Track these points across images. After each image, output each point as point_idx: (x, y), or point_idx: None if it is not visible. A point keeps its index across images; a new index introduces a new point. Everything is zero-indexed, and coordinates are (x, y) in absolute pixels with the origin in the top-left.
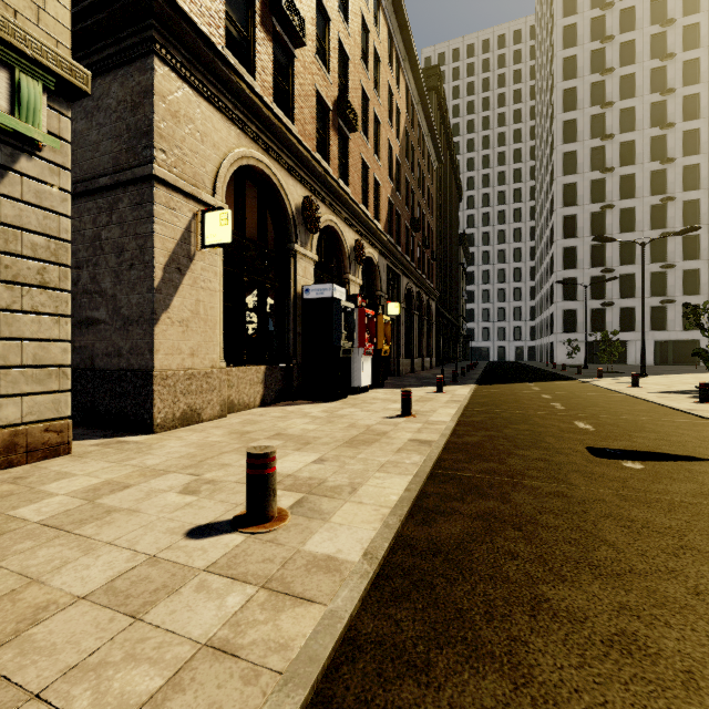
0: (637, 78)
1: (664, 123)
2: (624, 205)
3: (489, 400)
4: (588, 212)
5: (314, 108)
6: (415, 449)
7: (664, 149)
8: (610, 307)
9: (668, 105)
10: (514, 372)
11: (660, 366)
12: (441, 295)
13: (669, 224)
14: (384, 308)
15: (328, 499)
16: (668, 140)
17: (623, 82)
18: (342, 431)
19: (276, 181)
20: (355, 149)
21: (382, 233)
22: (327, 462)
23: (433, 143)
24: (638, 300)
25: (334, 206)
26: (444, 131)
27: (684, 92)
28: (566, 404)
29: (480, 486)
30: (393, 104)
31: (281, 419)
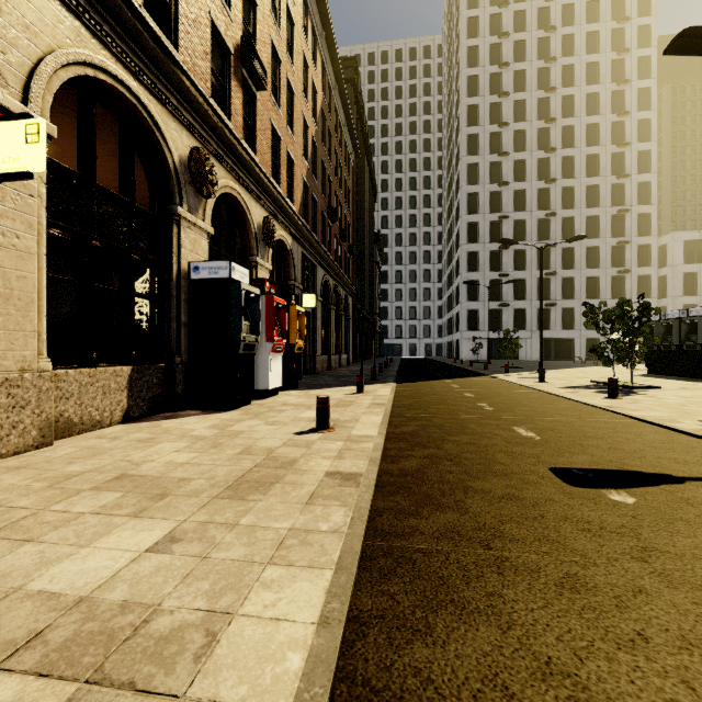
0: (527, 104)
1: (548, 147)
2: (517, 217)
3: (414, 401)
4: (488, 220)
5: (207, 41)
6: (336, 493)
7: (548, 170)
8: (506, 308)
9: (551, 132)
10: (428, 368)
11: (545, 361)
12: (358, 291)
13: (552, 236)
14: (299, 300)
15: (133, 699)
16: (551, 163)
17: (516, 106)
18: (229, 463)
19: (148, 116)
20: (263, 111)
21: (296, 215)
22: (179, 545)
23: (350, 134)
24: (528, 303)
25: (236, 171)
26: (361, 127)
27: (562, 123)
28: (493, 404)
29: (449, 580)
30: (309, 79)
31: (143, 444)
